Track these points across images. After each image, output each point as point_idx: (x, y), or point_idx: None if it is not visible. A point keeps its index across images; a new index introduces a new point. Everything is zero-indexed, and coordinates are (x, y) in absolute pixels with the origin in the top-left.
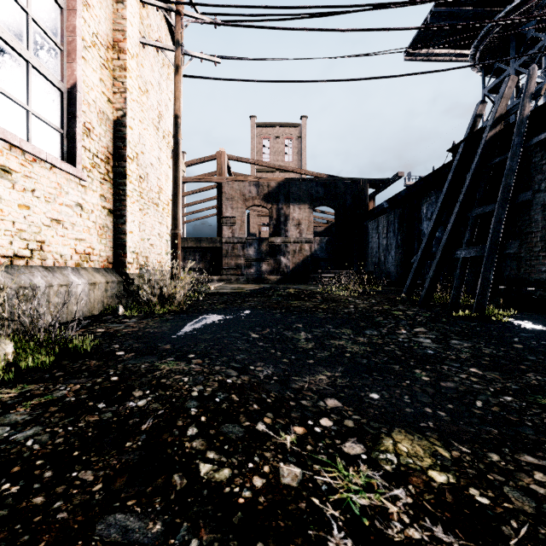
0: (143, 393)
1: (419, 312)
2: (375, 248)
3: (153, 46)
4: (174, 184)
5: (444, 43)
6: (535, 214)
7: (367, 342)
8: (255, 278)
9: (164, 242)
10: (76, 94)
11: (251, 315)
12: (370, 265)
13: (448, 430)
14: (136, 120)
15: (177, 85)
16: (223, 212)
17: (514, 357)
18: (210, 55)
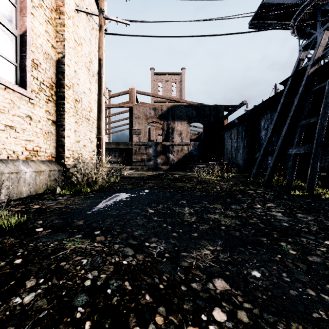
0: (36, 283)
1: (265, 191)
2: (229, 149)
3: (84, 12)
4: (98, 105)
5: (274, 17)
6: None
7: (234, 215)
8: (153, 167)
9: (93, 144)
10: (26, 38)
11: (149, 193)
12: (226, 159)
13: None
14: (72, 61)
15: (100, 38)
16: (133, 126)
17: None
18: (122, 20)
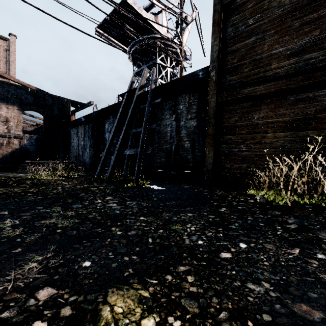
0: None
1: (107, 187)
2: (76, 146)
3: None
4: None
5: (116, 37)
6: (155, 136)
7: (75, 215)
8: None
9: None
10: None
11: None
12: (72, 158)
13: (141, 270)
14: None
15: None
16: None
17: (156, 205)
18: None
